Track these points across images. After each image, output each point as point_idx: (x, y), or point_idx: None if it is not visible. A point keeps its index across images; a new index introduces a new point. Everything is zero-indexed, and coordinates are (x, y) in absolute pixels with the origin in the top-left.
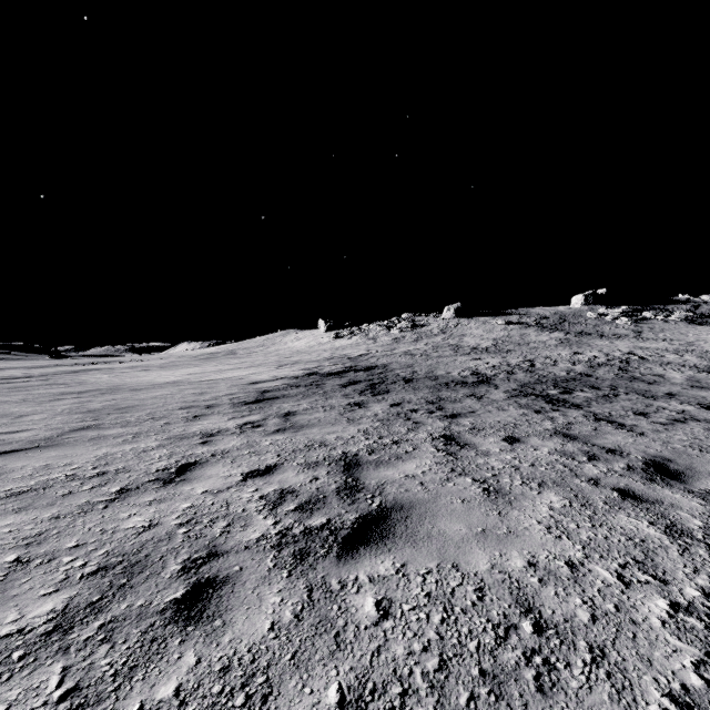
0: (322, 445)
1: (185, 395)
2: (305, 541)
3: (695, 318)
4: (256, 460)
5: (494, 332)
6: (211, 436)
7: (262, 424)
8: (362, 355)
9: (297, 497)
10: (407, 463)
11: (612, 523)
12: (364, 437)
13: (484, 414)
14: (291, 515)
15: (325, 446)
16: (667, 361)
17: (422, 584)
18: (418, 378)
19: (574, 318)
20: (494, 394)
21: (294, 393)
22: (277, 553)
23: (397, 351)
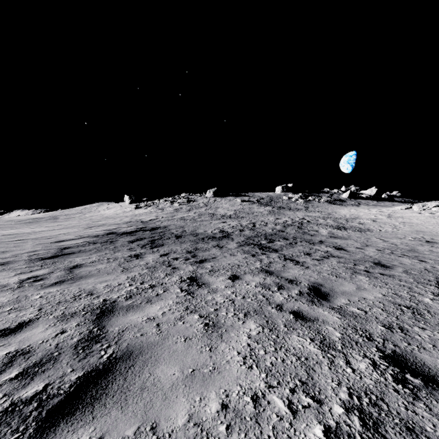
0: (89, 294)
1: None
2: None
3: (331, 201)
4: (12, 318)
5: (235, 206)
6: None
7: (45, 277)
8: (151, 220)
9: (28, 359)
10: (154, 305)
11: (288, 344)
12: (129, 284)
13: (221, 259)
14: (5, 386)
15: (91, 295)
16: (319, 223)
17: None
18: (185, 235)
19: (277, 199)
20: (230, 244)
21: (90, 248)
22: None
23: (176, 217)
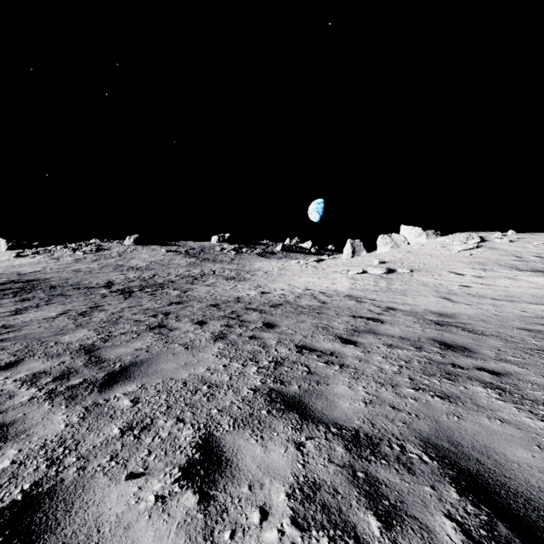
0: None
1: None
2: None
3: (263, 253)
4: None
5: (156, 256)
6: None
7: None
8: (34, 272)
9: None
10: None
11: (47, 314)
12: None
13: (72, 299)
14: None
15: None
16: (221, 274)
17: None
18: (63, 286)
19: (208, 250)
20: (99, 291)
21: None
22: None
23: (70, 268)
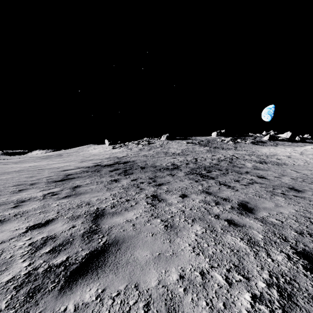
0: (87, 204)
1: (21, 178)
2: (42, 279)
3: (254, 142)
4: (42, 217)
5: (182, 146)
6: (22, 202)
7: (58, 193)
8: (124, 156)
9: (55, 241)
10: (130, 212)
11: (224, 241)
12: (112, 198)
13: (173, 183)
14: (43, 256)
15: (88, 205)
16: (245, 158)
17: (110, 306)
18: (147, 167)
19: (213, 141)
20: (179, 173)
21: (84, 175)
22: (16, 292)
23: (140, 154)
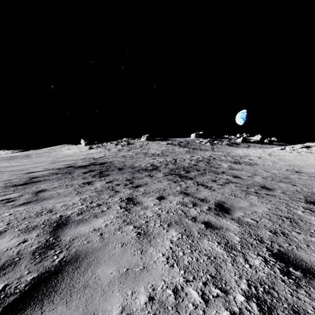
0: (49, 211)
1: None
2: None
3: (230, 144)
4: None
5: (162, 147)
6: None
7: (15, 199)
8: (101, 157)
9: None
10: (99, 219)
11: (201, 247)
12: (81, 203)
13: (151, 184)
14: None
15: (50, 212)
16: (222, 159)
17: None
18: (125, 168)
19: (191, 143)
20: (158, 174)
21: (53, 178)
22: None
23: (119, 155)
